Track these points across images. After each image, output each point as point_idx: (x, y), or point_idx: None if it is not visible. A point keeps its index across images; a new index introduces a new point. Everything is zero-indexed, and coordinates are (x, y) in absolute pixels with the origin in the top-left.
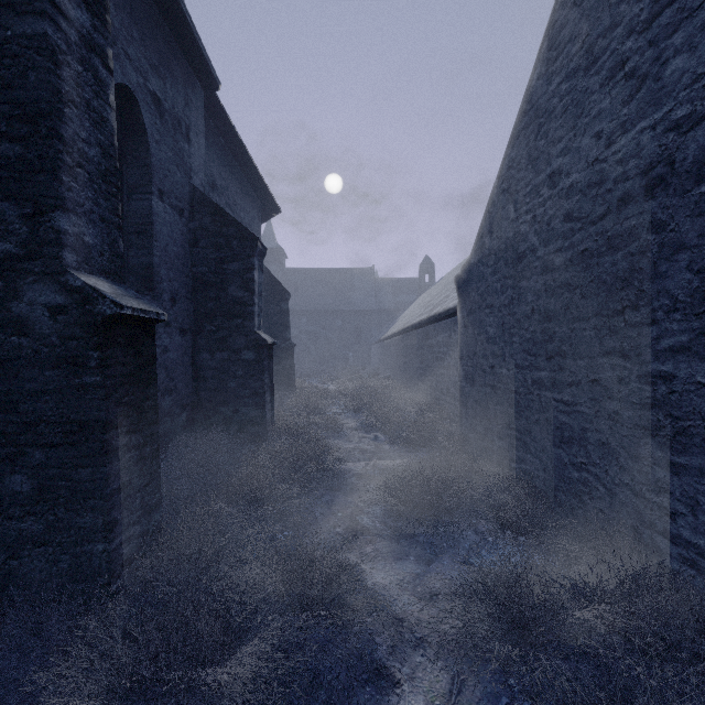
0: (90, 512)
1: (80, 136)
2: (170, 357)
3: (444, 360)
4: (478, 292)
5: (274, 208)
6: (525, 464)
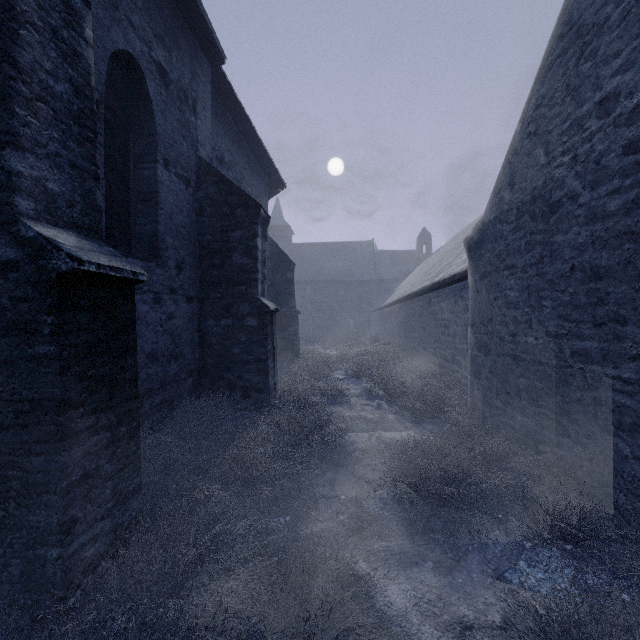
0: (44, 509)
1: (43, 66)
2: (175, 323)
3: (449, 327)
4: (494, 252)
5: (280, 184)
6: (561, 449)
